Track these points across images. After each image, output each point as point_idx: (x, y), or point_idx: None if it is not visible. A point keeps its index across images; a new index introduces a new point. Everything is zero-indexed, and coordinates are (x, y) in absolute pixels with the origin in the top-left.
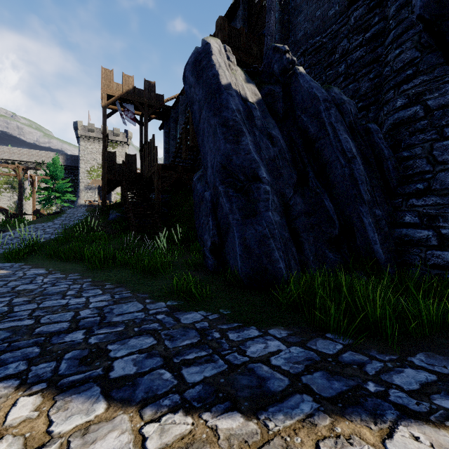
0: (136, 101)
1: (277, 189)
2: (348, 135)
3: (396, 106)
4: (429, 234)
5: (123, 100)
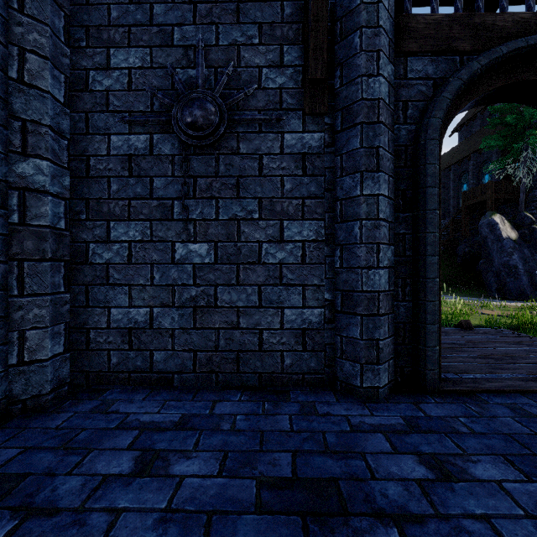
0: None
1: (526, 270)
2: None
3: None
4: None
5: None
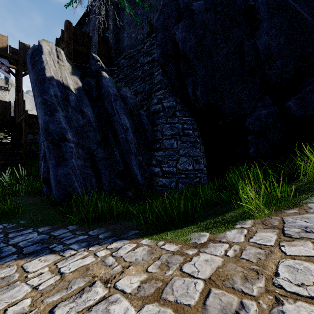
0: (10, 57)
1: (83, 145)
2: (127, 116)
3: (154, 103)
4: (158, 170)
5: None
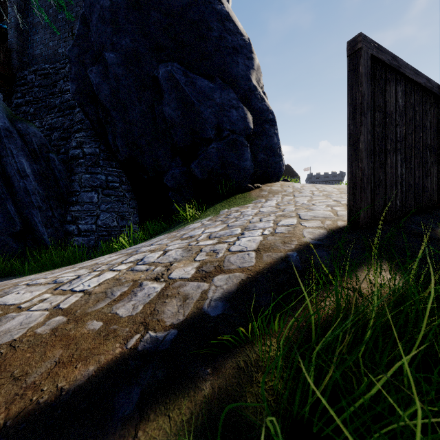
0: None
1: None
2: (28, 159)
3: (73, 146)
4: (74, 228)
5: None
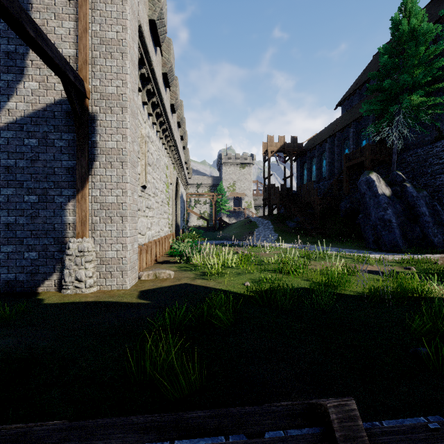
0: (286, 151)
1: (398, 224)
2: (425, 207)
3: None
4: None
5: (276, 151)
